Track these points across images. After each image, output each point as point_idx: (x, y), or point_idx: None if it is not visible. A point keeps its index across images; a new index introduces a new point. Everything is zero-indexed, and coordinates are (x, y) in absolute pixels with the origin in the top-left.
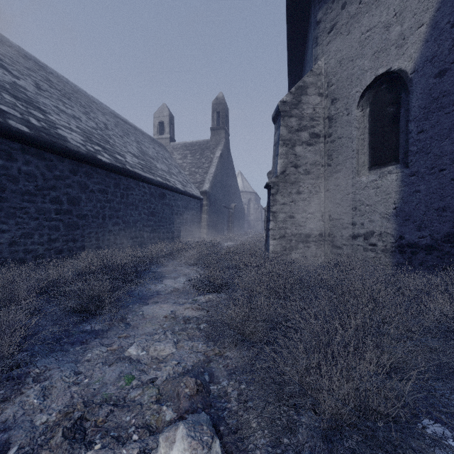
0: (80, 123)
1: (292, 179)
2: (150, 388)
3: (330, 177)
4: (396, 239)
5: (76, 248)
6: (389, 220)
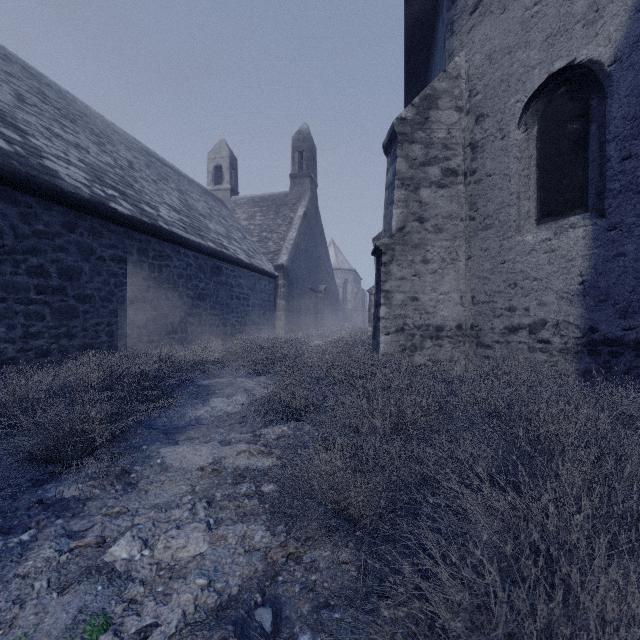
0: (86, 155)
1: (415, 240)
2: None
3: (474, 237)
4: (584, 332)
5: (73, 348)
6: (571, 302)
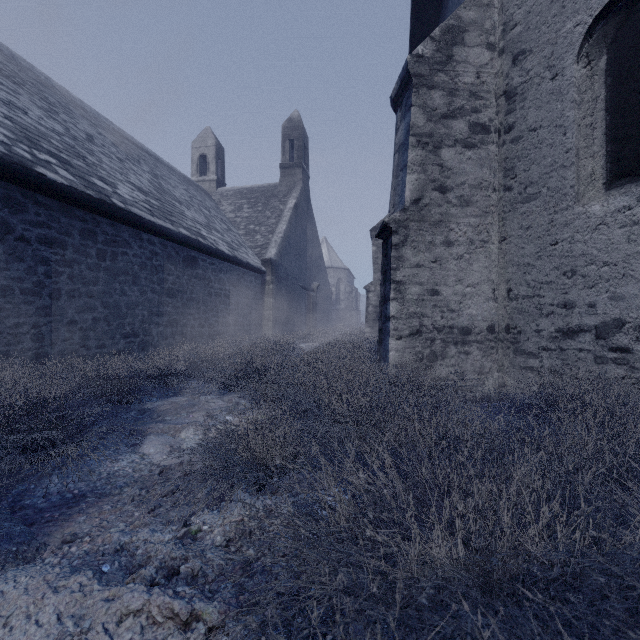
0: (21, 115)
1: (435, 216)
2: None
3: (511, 213)
4: None
5: None
6: None
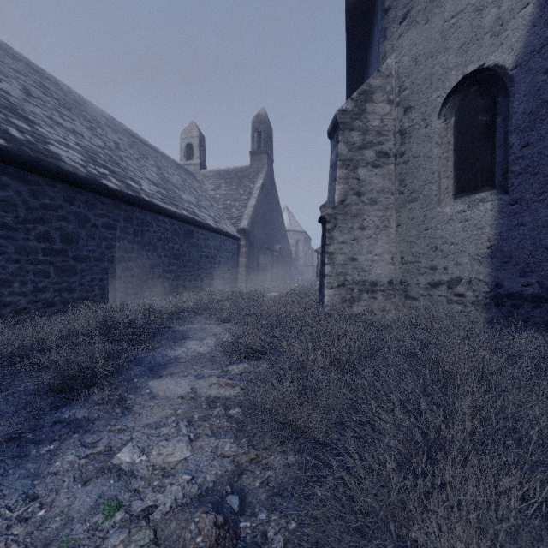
0: (82, 139)
1: (354, 211)
2: (140, 529)
3: (403, 208)
4: (492, 287)
5: (72, 300)
6: (481, 262)
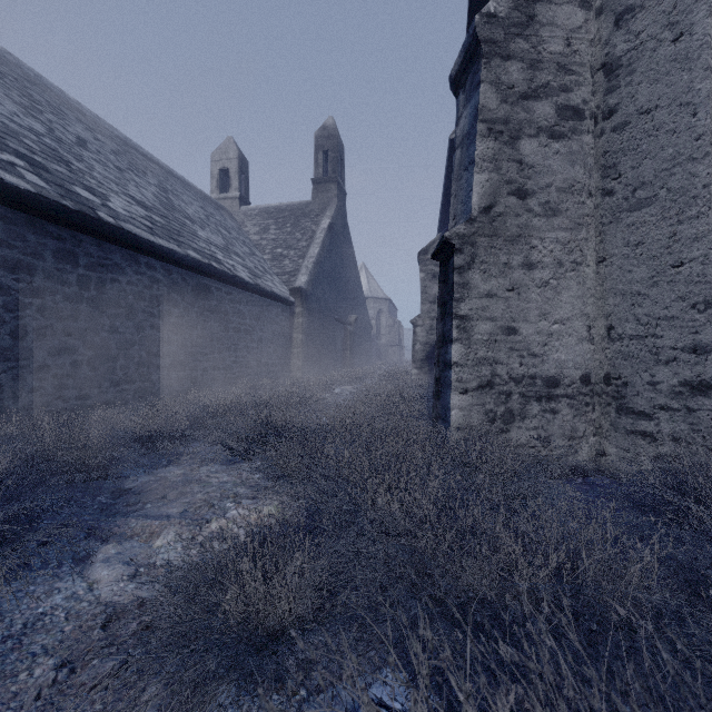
0: None
1: (512, 229)
2: None
3: (613, 225)
4: None
5: None
6: None
